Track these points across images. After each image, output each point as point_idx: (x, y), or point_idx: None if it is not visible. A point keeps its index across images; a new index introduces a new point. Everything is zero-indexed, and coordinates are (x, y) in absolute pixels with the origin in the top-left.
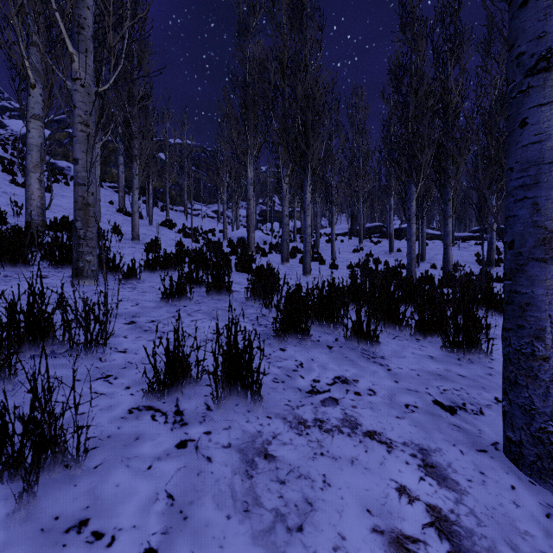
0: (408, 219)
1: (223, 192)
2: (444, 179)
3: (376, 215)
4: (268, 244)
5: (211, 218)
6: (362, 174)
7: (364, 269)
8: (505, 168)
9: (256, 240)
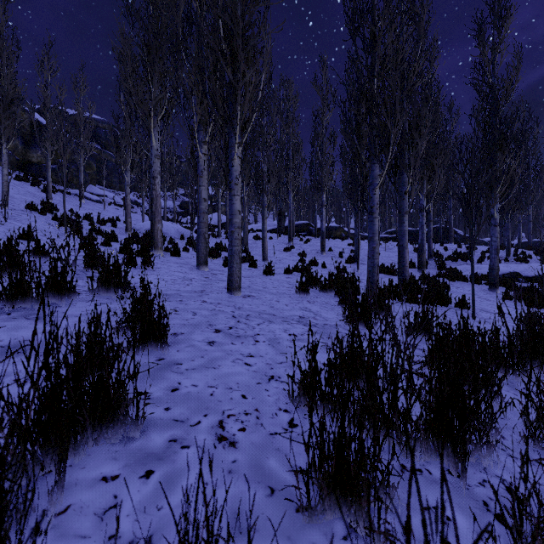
0: (370, 212)
1: (125, 170)
2: (400, 167)
3: (302, 213)
4: (186, 238)
5: (119, 206)
6: (292, 167)
7: (312, 277)
8: (436, 169)
9: (171, 234)
